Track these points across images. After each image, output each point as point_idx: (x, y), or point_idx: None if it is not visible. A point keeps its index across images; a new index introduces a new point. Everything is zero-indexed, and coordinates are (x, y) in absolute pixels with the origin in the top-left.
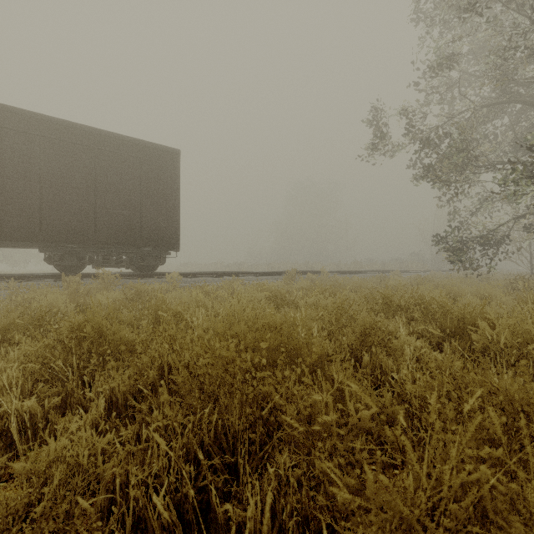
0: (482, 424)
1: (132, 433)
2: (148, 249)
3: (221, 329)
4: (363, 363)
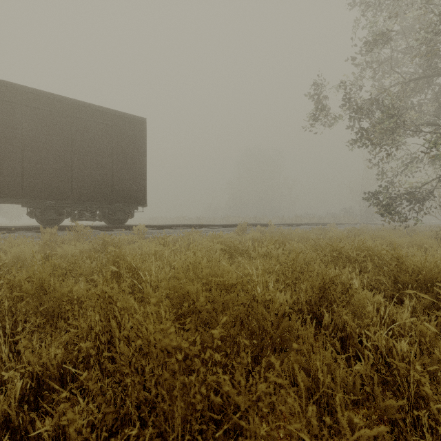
0: None
1: (52, 428)
2: (119, 205)
3: (155, 308)
4: (323, 321)
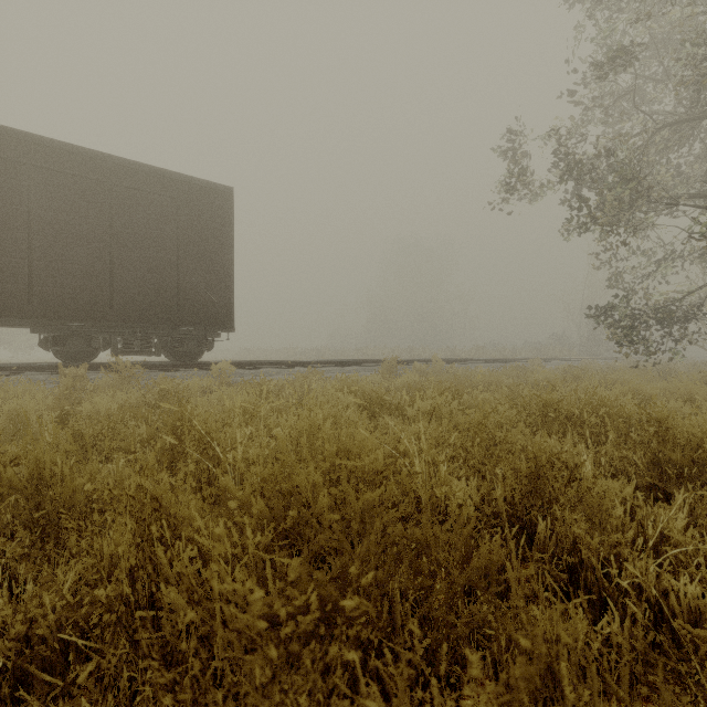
0: None
1: None
2: (189, 329)
3: (223, 549)
4: (537, 535)
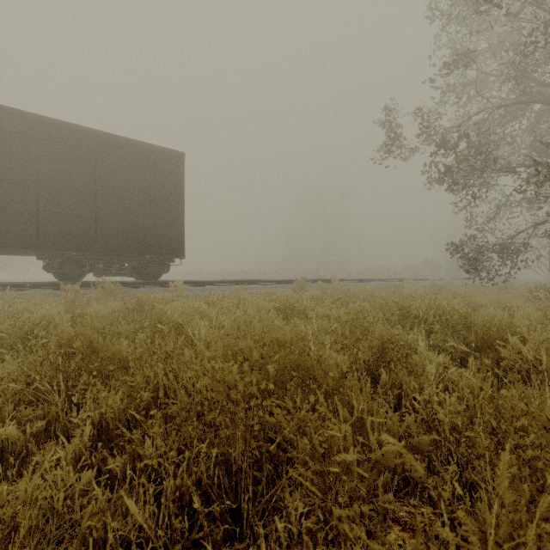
0: (531, 463)
1: (121, 465)
2: (152, 257)
3: (221, 349)
4: (381, 381)
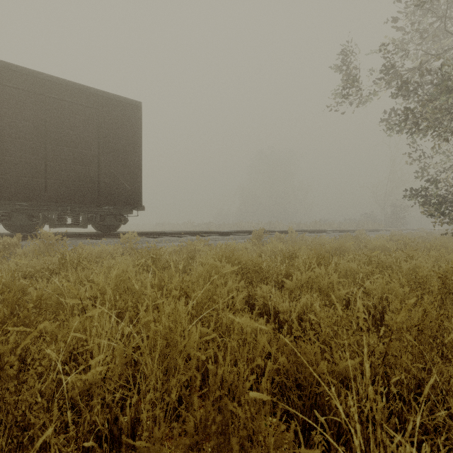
0: None
1: None
2: (108, 208)
3: None
4: None
